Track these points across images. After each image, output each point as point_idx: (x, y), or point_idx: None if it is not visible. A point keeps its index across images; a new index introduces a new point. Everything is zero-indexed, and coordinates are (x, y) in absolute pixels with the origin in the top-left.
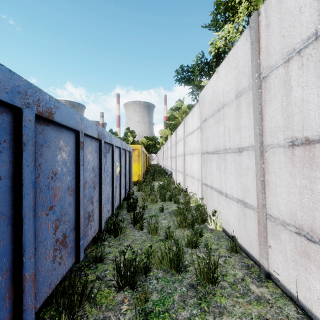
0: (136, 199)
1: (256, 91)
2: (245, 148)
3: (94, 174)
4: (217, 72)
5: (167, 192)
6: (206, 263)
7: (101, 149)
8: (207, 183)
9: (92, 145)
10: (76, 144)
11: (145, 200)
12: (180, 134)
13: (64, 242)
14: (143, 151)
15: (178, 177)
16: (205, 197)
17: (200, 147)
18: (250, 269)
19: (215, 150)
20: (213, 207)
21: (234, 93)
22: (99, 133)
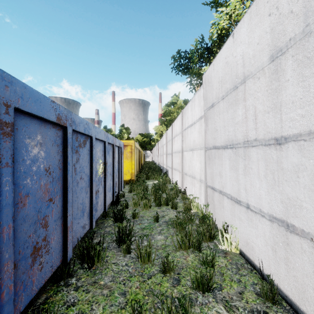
0: (126, 204)
1: None
2: (291, 138)
3: (51, 179)
4: (233, 35)
5: (163, 193)
6: None
7: (66, 140)
8: (215, 187)
9: (44, 132)
10: None
11: (136, 205)
12: (177, 128)
13: None
14: (136, 147)
15: (174, 175)
16: (211, 203)
17: (203, 141)
18: None
19: (229, 144)
20: (223, 218)
21: (268, 53)
22: (60, 116)
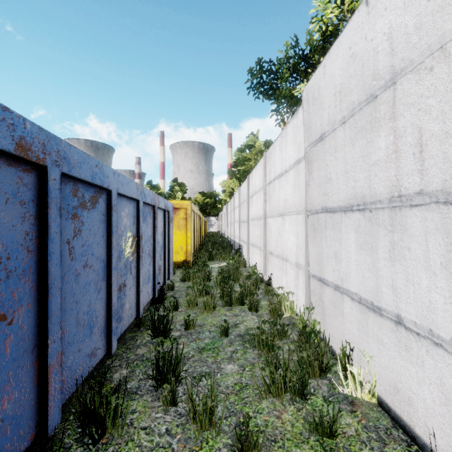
0: (174, 303)
1: None
2: None
3: (3, 274)
4: (367, 1)
5: (235, 284)
6: None
7: (46, 193)
8: (325, 277)
9: None
10: None
11: (192, 305)
12: (257, 181)
13: None
14: (194, 211)
15: (252, 255)
16: (318, 305)
17: (302, 200)
18: None
19: (355, 203)
20: (342, 334)
21: None
22: (27, 142)
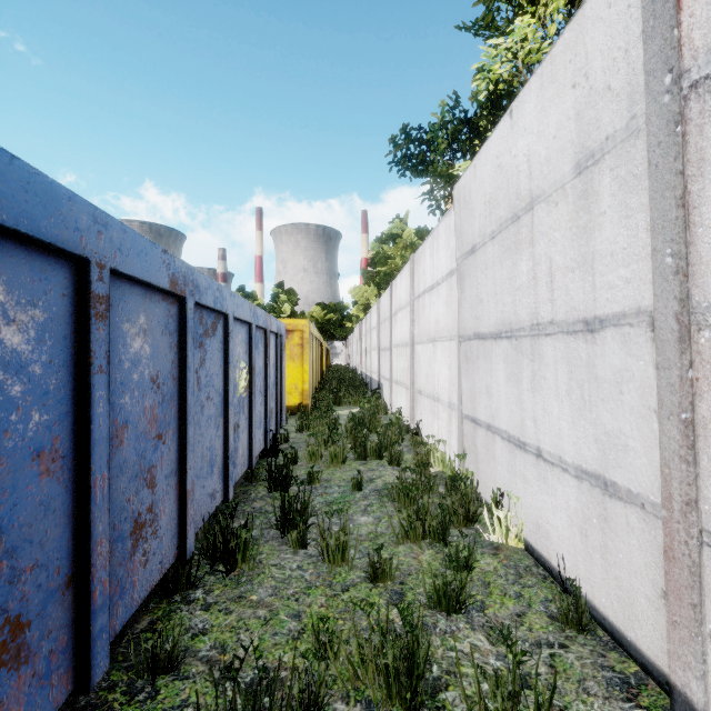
0: (292, 455)
1: (666, 132)
2: (610, 320)
3: (160, 398)
4: (510, 114)
5: (371, 435)
6: (507, 697)
7: (185, 323)
8: (478, 417)
9: (150, 310)
10: (77, 303)
11: (315, 457)
12: (402, 293)
13: (15, 648)
14: (313, 334)
15: (396, 396)
16: (471, 451)
17: (455, 322)
18: (638, 696)
19: (504, 329)
20: (494, 480)
21: (572, 159)
22: (176, 278)
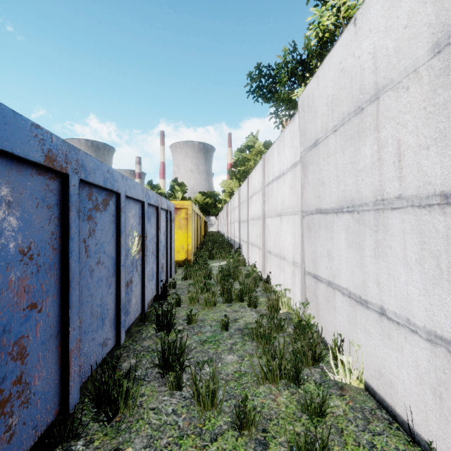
0: (177, 300)
1: None
2: None
3: (34, 268)
4: (354, 22)
5: (235, 282)
6: None
7: (67, 198)
8: (319, 274)
9: (18, 182)
10: None
11: (194, 301)
12: (256, 182)
13: None
14: (194, 211)
15: (251, 254)
16: (313, 300)
17: (298, 201)
18: None
19: (345, 205)
20: (334, 326)
21: (428, 41)
22: (53, 154)
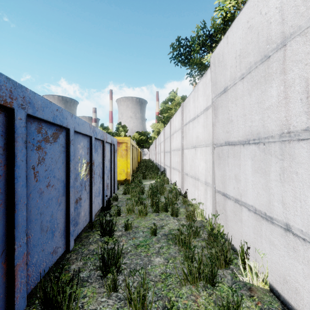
0: (118, 210)
1: None
2: None
3: None
4: None
5: (161, 196)
6: None
7: (13, 130)
8: (227, 193)
9: None
10: None
11: (130, 211)
12: (176, 123)
13: None
14: (132, 145)
15: (173, 175)
16: (222, 213)
17: (209, 136)
18: None
19: (252, 138)
20: (241, 235)
21: None
22: None
